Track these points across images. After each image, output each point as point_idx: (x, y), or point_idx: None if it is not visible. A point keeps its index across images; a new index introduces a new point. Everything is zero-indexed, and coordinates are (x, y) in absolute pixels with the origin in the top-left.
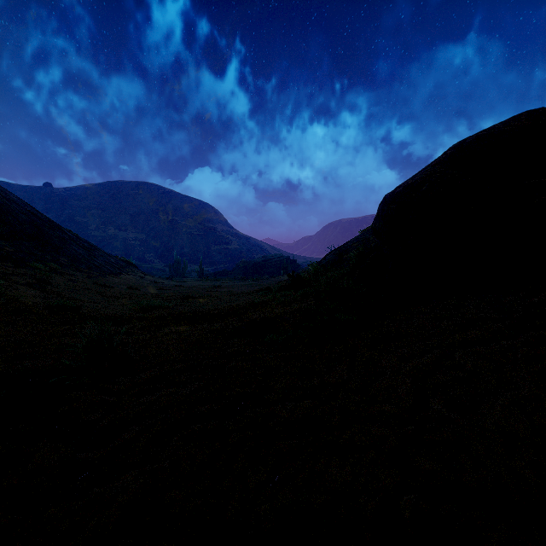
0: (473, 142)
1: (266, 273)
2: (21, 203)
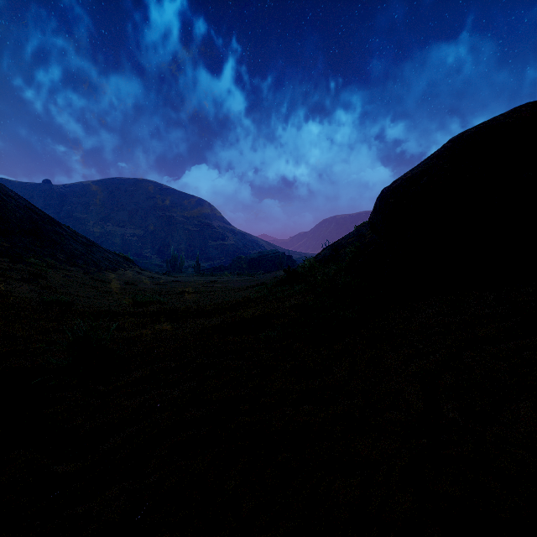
0: (472, 134)
1: (262, 268)
2: (19, 199)
